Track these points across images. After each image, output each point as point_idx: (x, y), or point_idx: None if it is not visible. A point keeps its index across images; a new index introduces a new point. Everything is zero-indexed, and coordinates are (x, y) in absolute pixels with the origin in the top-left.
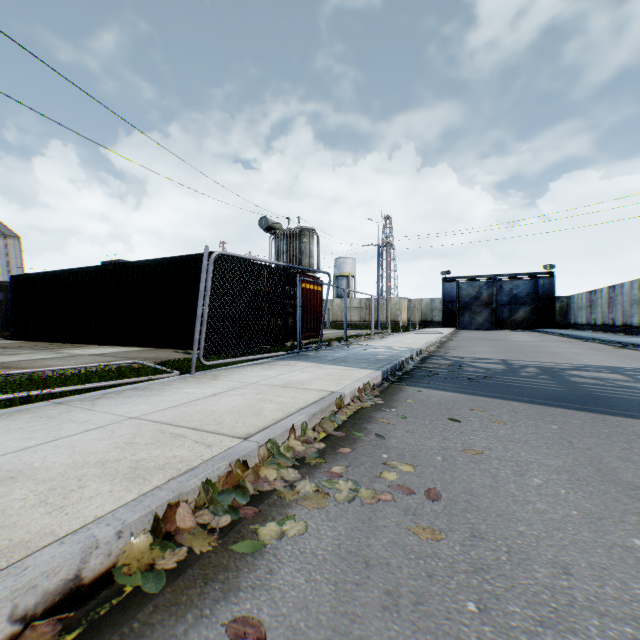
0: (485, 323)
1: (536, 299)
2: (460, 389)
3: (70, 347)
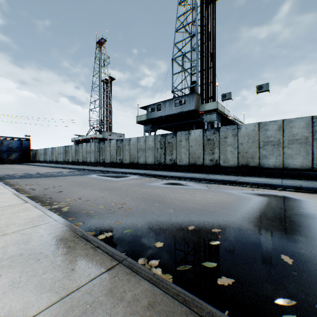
0: None
1: (22, 150)
2: (22, 178)
3: None
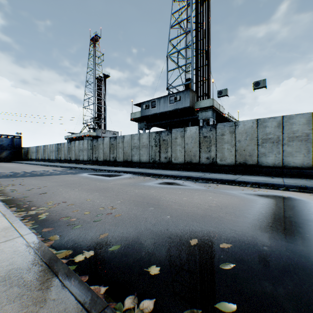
0: None
1: (14, 147)
2: (7, 178)
3: None
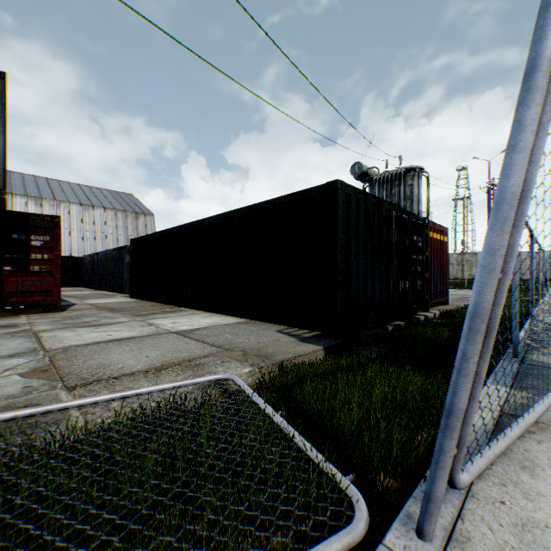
0: None
1: None
2: None
3: (166, 312)
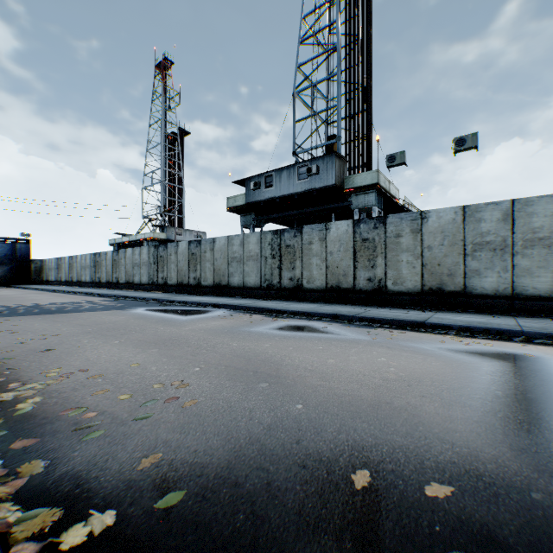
0: None
1: (16, 260)
2: None
3: None
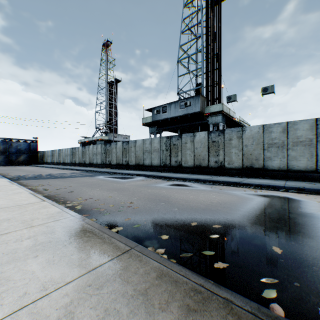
0: (2, 162)
1: (30, 151)
2: (34, 179)
3: None
